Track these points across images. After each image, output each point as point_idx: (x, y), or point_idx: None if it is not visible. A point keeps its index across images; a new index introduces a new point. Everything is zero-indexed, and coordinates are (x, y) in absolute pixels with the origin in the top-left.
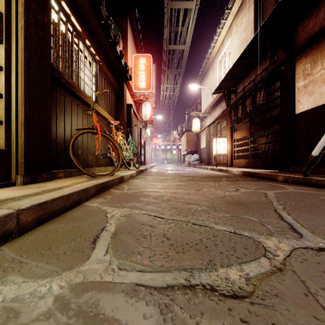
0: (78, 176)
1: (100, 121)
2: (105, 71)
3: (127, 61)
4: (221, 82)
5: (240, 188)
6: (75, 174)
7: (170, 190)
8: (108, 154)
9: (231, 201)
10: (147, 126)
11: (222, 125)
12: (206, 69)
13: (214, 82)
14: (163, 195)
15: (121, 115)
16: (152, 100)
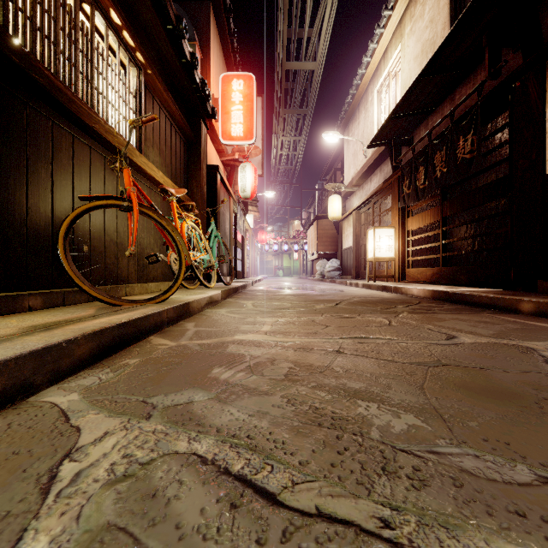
0: (83, 305)
1: (149, 189)
2: (160, 91)
3: (209, 86)
4: (385, 123)
5: (454, 331)
6: (78, 300)
7: (293, 340)
8: (161, 256)
9: (470, 382)
10: (248, 209)
11: (381, 206)
12: (354, 107)
13: (368, 129)
14: (276, 356)
15: (195, 183)
16: (256, 162)
